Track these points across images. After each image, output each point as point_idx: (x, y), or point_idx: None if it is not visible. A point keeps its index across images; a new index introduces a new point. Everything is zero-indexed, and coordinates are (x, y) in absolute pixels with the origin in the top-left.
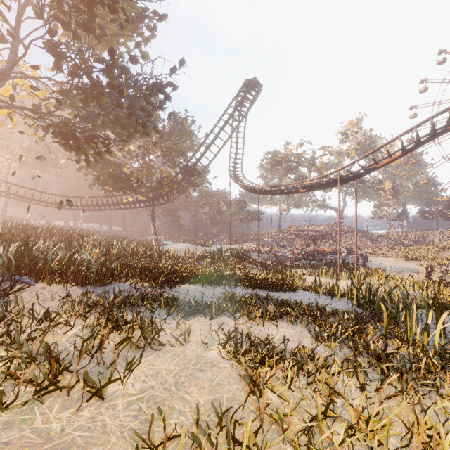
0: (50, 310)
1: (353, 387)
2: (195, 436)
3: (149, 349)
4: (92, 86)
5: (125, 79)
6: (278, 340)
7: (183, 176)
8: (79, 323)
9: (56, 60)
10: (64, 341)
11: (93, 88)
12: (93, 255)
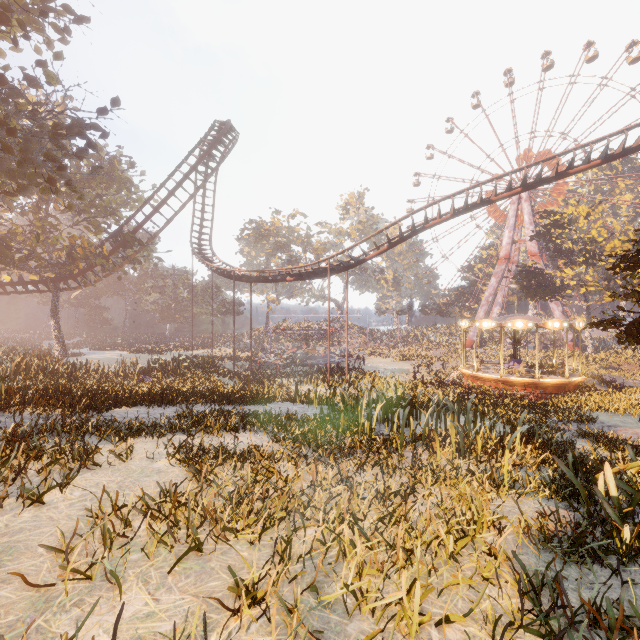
0: None
1: (291, 467)
2: (143, 499)
3: (83, 470)
4: None
5: (16, 106)
6: (234, 447)
7: (113, 246)
8: None
9: None
10: None
11: None
12: None
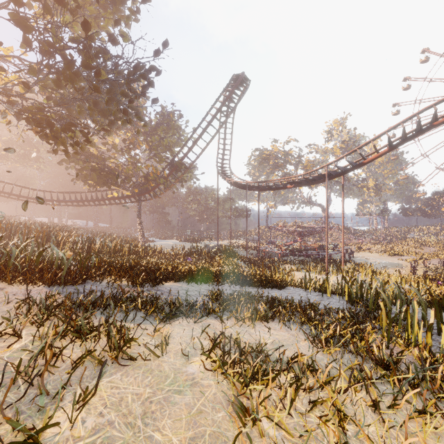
0: (1, 316)
1: (363, 405)
2: None
3: (115, 365)
4: (65, 66)
5: (104, 60)
6: (270, 346)
7: (170, 171)
8: (33, 331)
9: (24, 35)
10: (4, 358)
11: (66, 68)
12: (73, 252)
